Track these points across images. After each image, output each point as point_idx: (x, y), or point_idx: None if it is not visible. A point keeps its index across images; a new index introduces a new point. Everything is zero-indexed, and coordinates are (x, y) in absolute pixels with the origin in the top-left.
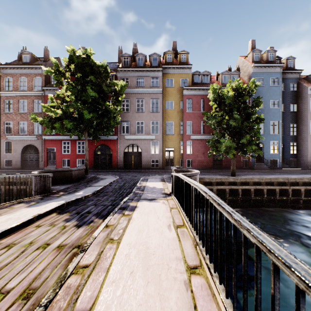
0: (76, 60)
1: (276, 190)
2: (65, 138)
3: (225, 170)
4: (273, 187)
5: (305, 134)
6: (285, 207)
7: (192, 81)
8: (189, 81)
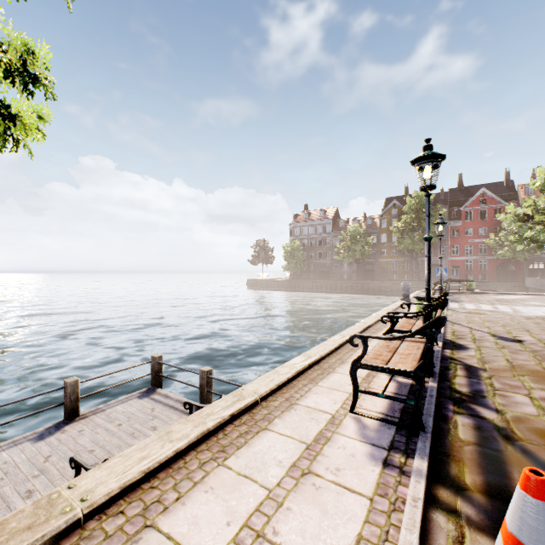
0: None
1: None
2: (467, 258)
3: None
4: None
5: None
6: None
7: None
8: None
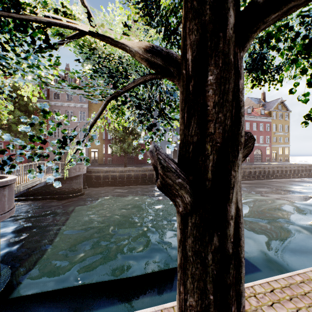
0: None
1: (146, 174)
2: None
3: (133, 165)
4: (145, 173)
5: None
6: (152, 184)
7: None
8: None
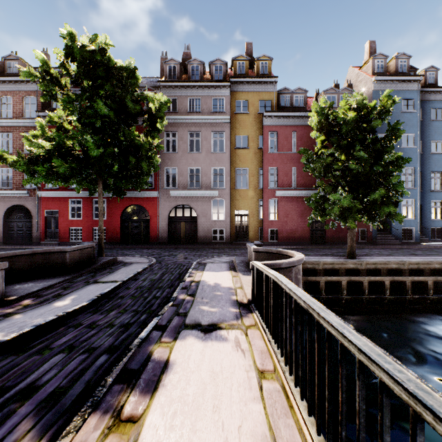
0: (78, 54)
1: (429, 284)
2: (74, 195)
3: (332, 246)
4: (423, 278)
5: None
6: None
7: (278, 105)
8: (273, 104)
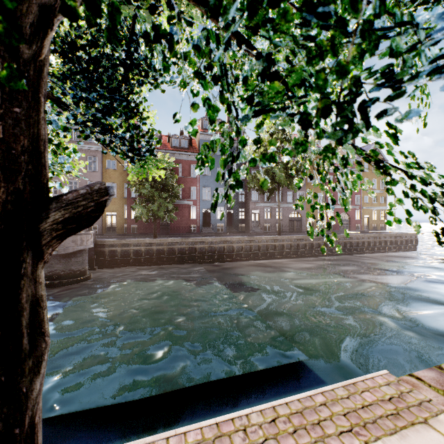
0: None
1: (186, 249)
2: None
3: (169, 235)
4: (183, 246)
5: (248, 201)
6: (194, 262)
7: None
8: None
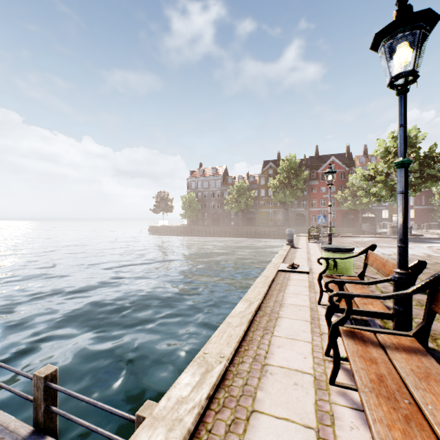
0: None
1: None
2: (322, 209)
3: None
4: None
5: None
6: None
7: None
8: None
